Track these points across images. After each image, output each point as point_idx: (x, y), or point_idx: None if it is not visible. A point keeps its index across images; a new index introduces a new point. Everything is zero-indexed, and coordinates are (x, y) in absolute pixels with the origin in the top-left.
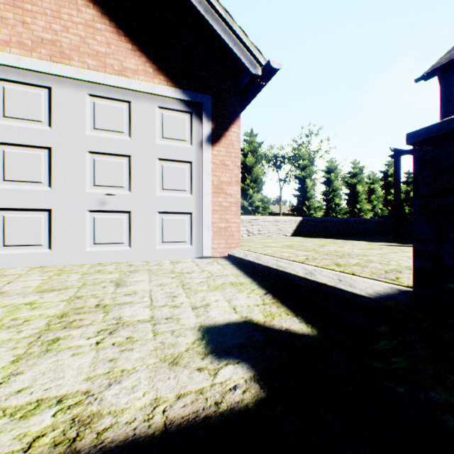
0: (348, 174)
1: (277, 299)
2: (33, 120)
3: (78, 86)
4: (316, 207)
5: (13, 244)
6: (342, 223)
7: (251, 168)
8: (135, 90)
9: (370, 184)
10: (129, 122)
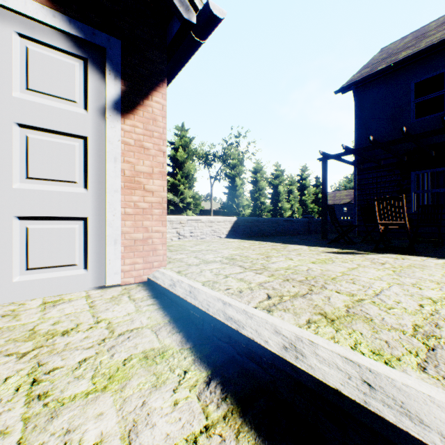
0: (272, 175)
1: (232, 397)
2: None
3: None
4: (244, 205)
5: None
6: (274, 223)
7: (182, 163)
8: None
9: (289, 185)
10: None
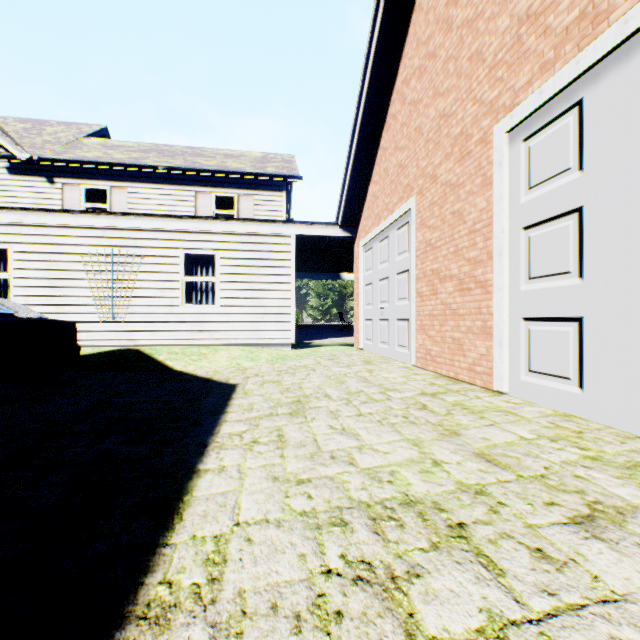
0: None
1: None
2: (558, 174)
3: (626, 53)
4: None
5: (537, 370)
6: None
7: None
8: None
9: None
10: None
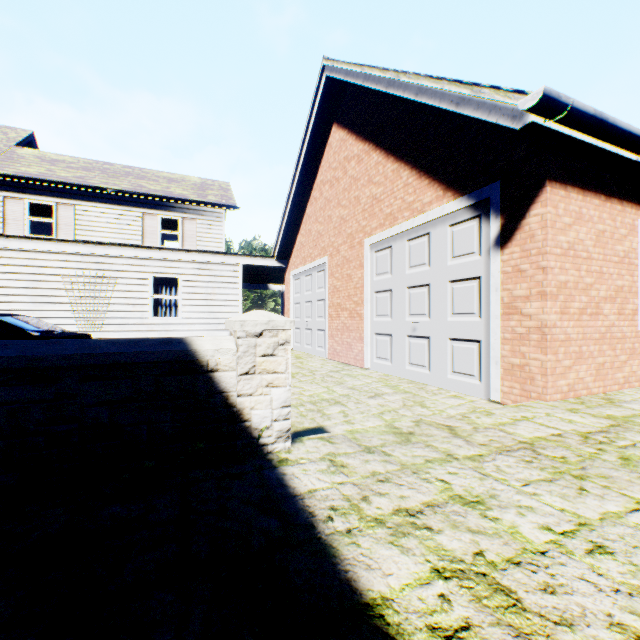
0: None
1: None
2: (385, 273)
3: (402, 237)
4: None
5: (379, 357)
6: None
7: None
8: (430, 220)
9: None
10: (428, 252)
